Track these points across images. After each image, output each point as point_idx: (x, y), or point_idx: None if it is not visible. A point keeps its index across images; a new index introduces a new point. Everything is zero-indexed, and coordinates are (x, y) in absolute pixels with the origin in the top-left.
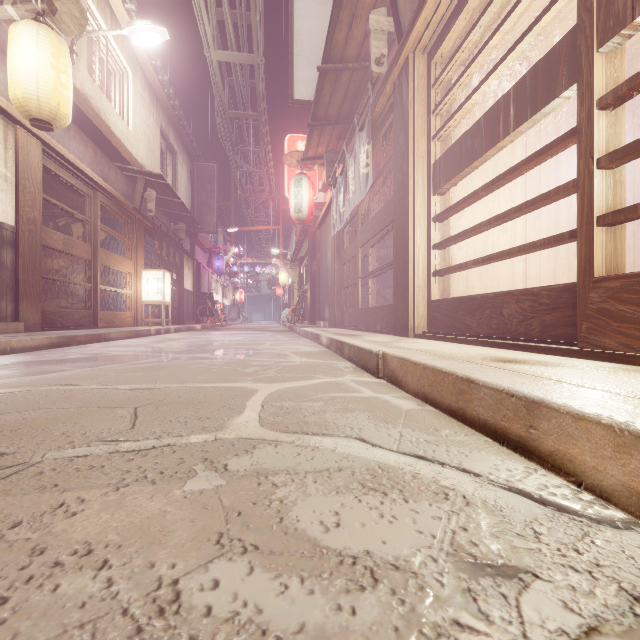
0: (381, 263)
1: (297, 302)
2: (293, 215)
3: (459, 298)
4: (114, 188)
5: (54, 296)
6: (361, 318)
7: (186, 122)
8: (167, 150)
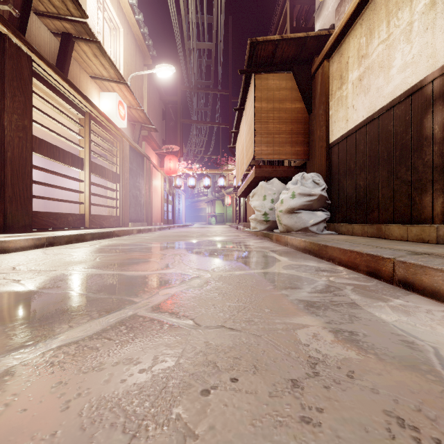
0: None
1: None
2: None
3: (51, 212)
4: None
5: None
6: None
7: None
8: None
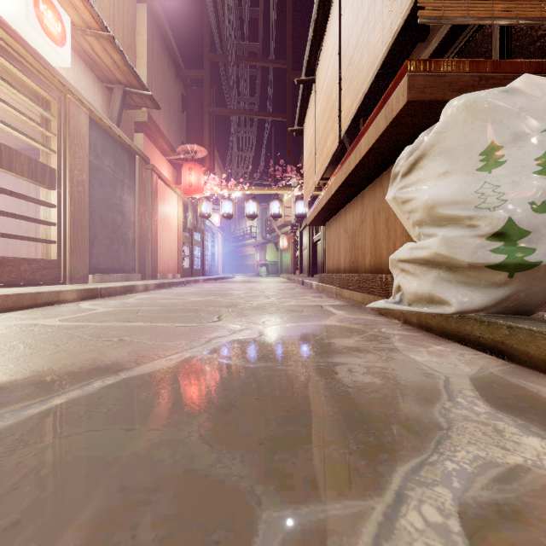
0: None
1: None
2: None
3: None
4: None
5: None
6: None
7: None
8: None
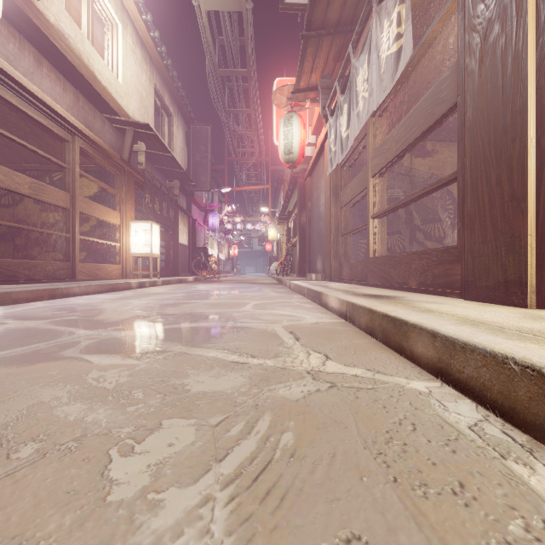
0: (384, 206)
1: (286, 254)
2: (282, 158)
3: None
4: (100, 138)
5: (49, 249)
6: (375, 270)
7: (180, 83)
8: (163, 112)
